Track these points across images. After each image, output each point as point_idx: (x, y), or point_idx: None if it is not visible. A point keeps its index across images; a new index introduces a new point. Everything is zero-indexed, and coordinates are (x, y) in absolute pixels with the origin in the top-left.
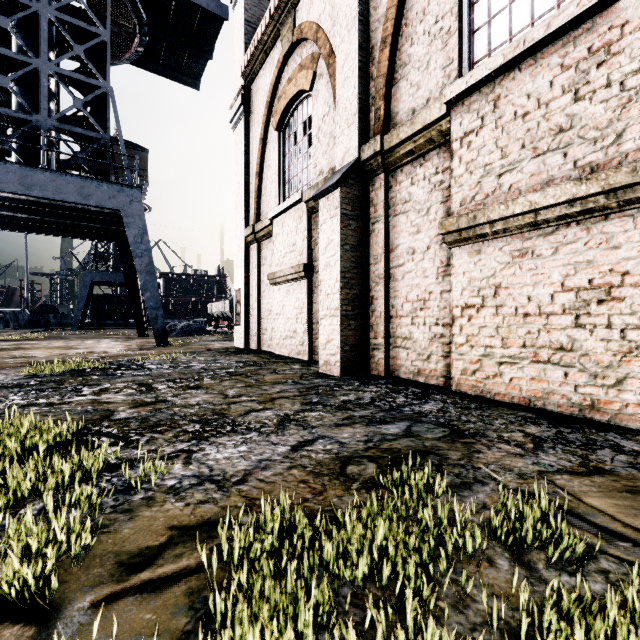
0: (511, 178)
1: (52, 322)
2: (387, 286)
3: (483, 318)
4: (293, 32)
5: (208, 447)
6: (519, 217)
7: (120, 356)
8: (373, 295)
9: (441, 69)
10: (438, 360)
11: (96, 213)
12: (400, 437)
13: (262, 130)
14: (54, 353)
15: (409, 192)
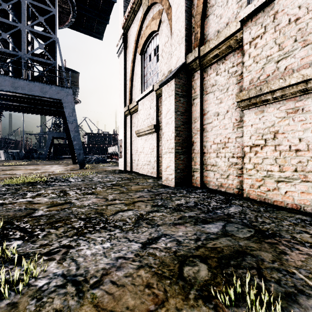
0: (286, 62)
1: (35, 157)
2: (202, 135)
3: (265, 153)
4: (148, 0)
5: (83, 243)
6: (293, 86)
7: (59, 174)
8: (193, 140)
9: (236, 3)
10: (234, 178)
11: (51, 102)
12: (220, 236)
13: (132, 55)
14: (27, 172)
15: (215, 79)
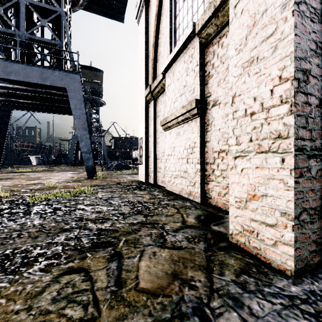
0: None
1: (63, 162)
2: None
3: None
4: None
5: None
6: None
7: (45, 189)
8: None
9: None
10: None
11: (60, 95)
12: None
13: (157, 6)
14: (12, 184)
15: None
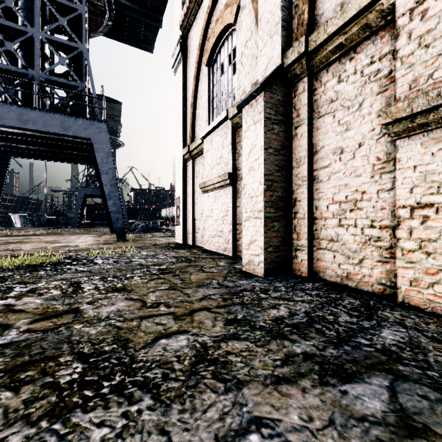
0: None
1: (61, 222)
2: (311, 188)
3: None
4: None
5: None
6: None
7: (83, 250)
8: (296, 197)
9: None
10: (374, 265)
11: (78, 143)
12: (397, 434)
13: (195, 68)
14: (38, 246)
15: (336, 90)
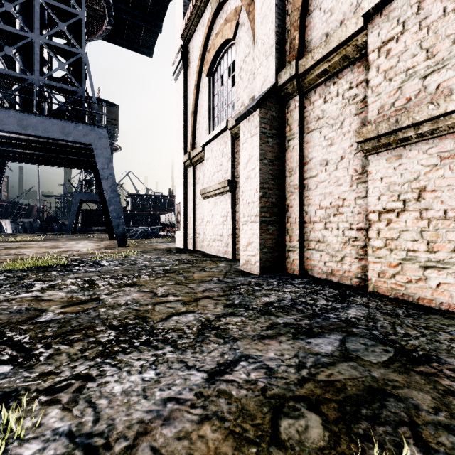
0: (439, 77)
1: (55, 229)
2: (301, 195)
3: (404, 222)
4: None
5: (110, 370)
6: (452, 115)
7: (86, 254)
8: (288, 203)
9: None
10: (352, 262)
11: (77, 148)
12: (337, 360)
13: (196, 78)
14: (40, 251)
15: (322, 109)
